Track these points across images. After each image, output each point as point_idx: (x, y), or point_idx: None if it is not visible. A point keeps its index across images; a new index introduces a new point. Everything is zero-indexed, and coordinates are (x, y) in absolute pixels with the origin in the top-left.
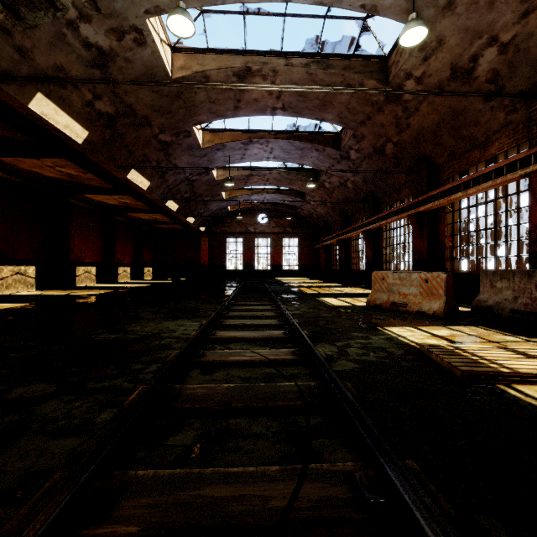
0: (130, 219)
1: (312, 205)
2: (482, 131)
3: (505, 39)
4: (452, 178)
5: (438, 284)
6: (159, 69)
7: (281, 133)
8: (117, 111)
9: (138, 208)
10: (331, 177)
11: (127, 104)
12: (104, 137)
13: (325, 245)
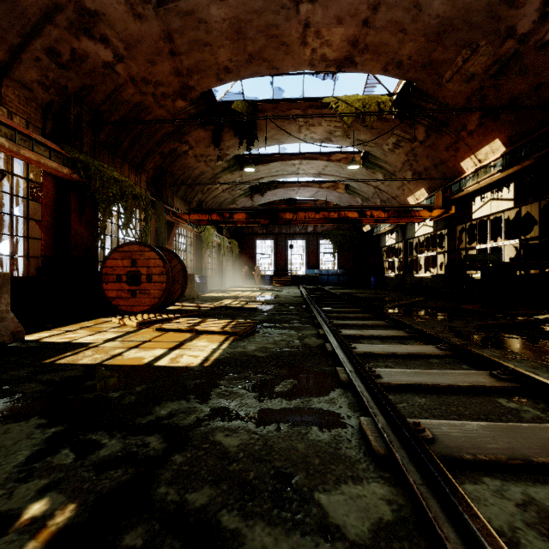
0: None
1: None
2: None
3: None
4: None
5: None
6: None
7: None
8: None
9: None
10: None
11: None
12: None
13: None
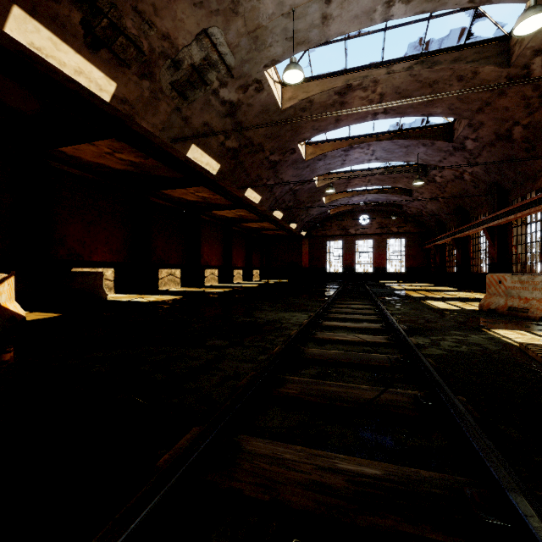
0: (242, 228)
1: (421, 201)
2: None
3: None
4: None
5: None
6: (272, 105)
7: (383, 135)
8: (239, 144)
9: (250, 219)
10: (442, 171)
11: (247, 137)
12: (230, 166)
13: (438, 245)
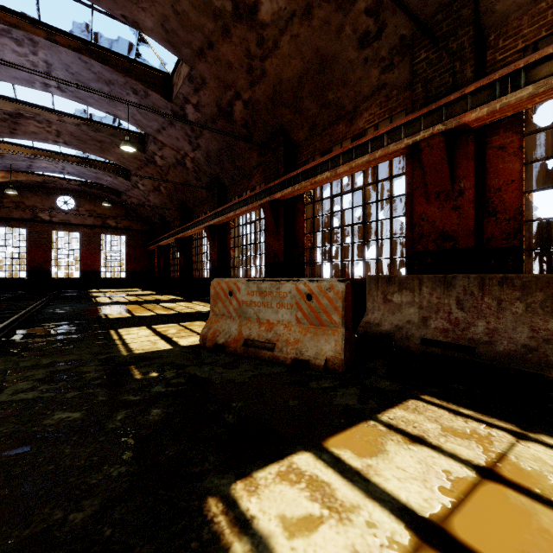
0: None
1: (142, 190)
2: (350, 95)
3: None
4: (313, 159)
5: (331, 304)
6: None
7: (62, 35)
8: None
9: None
10: (163, 148)
11: None
12: None
13: (162, 246)
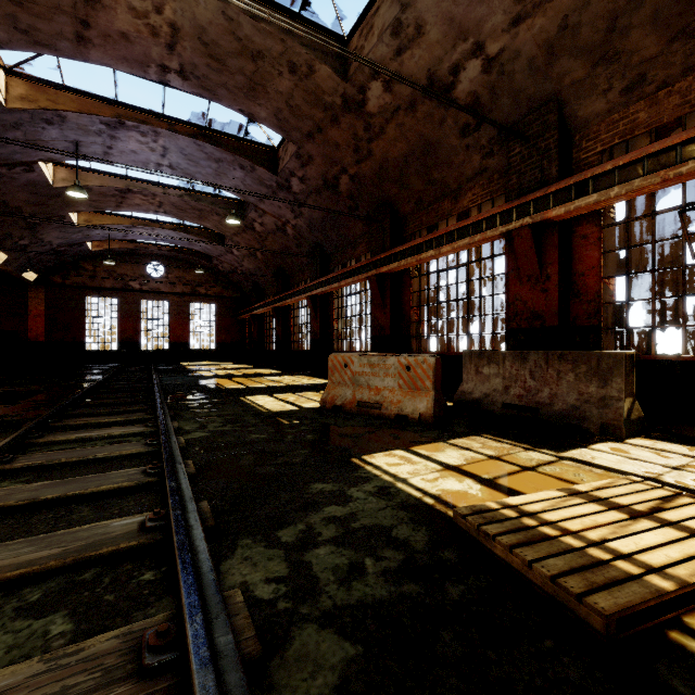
0: None
1: (236, 255)
2: (454, 176)
3: (492, 51)
4: (419, 233)
5: (424, 373)
6: None
7: (181, 124)
8: None
9: None
10: (263, 215)
11: None
12: None
13: (256, 315)
